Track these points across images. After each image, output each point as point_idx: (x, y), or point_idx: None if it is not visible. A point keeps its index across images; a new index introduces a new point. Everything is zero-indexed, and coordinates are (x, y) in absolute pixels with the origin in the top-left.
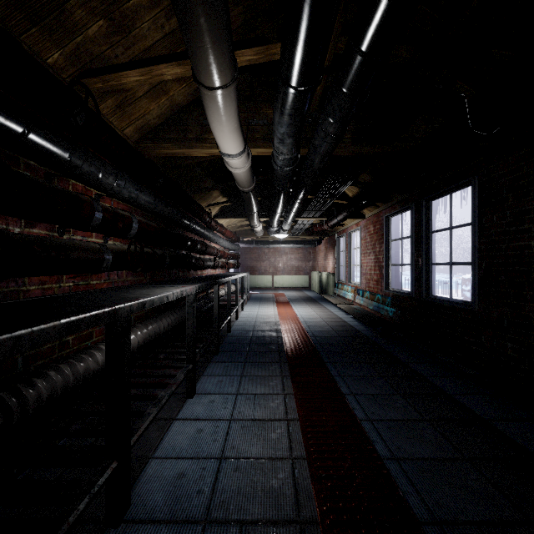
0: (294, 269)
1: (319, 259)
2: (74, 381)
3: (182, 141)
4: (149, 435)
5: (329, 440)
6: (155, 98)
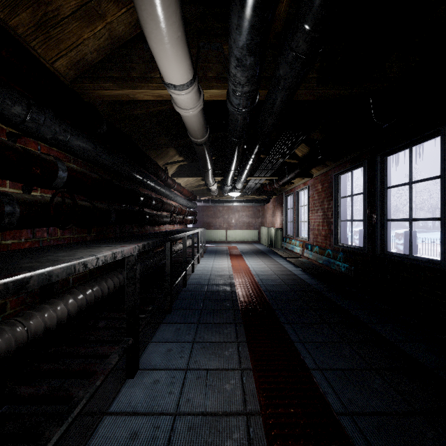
0: (245, 225)
1: (267, 215)
2: None
3: (125, 80)
4: (66, 444)
5: None
6: (88, 23)
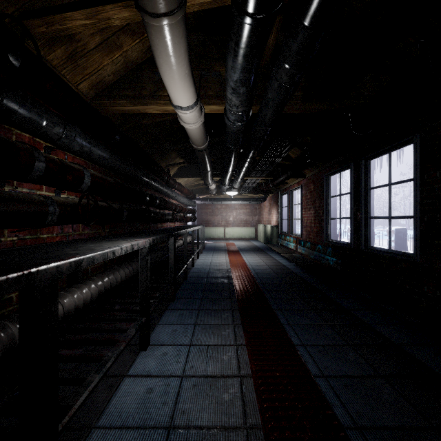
0: (243, 222)
1: (264, 213)
2: (7, 346)
3: (137, 98)
4: (96, 396)
5: (285, 402)
6: (108, 53)
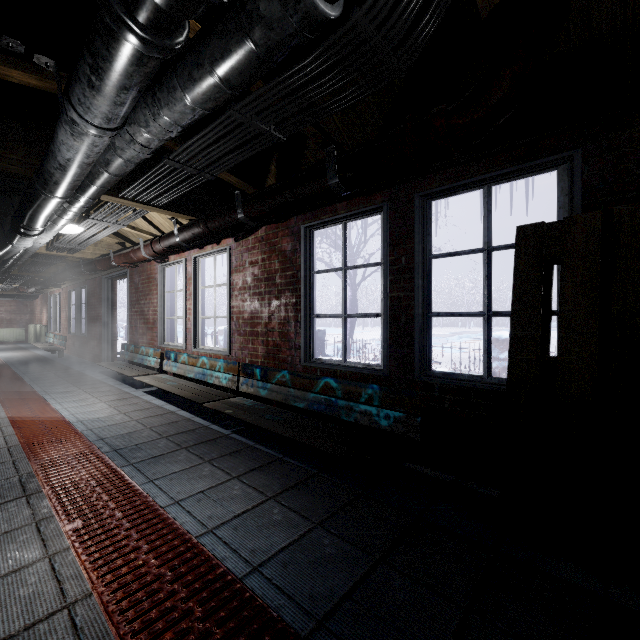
0: (6, 323)
1: (36, 312)
2: None
3: None
4: None
5: None
6: None
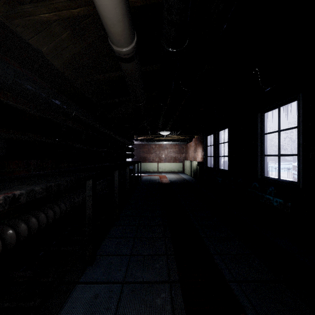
0: (173, 159)
1: (190, 152)
2: None
3: None
4: None
5: None
6: None
